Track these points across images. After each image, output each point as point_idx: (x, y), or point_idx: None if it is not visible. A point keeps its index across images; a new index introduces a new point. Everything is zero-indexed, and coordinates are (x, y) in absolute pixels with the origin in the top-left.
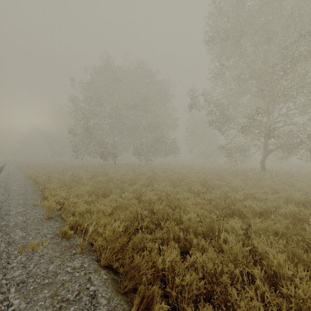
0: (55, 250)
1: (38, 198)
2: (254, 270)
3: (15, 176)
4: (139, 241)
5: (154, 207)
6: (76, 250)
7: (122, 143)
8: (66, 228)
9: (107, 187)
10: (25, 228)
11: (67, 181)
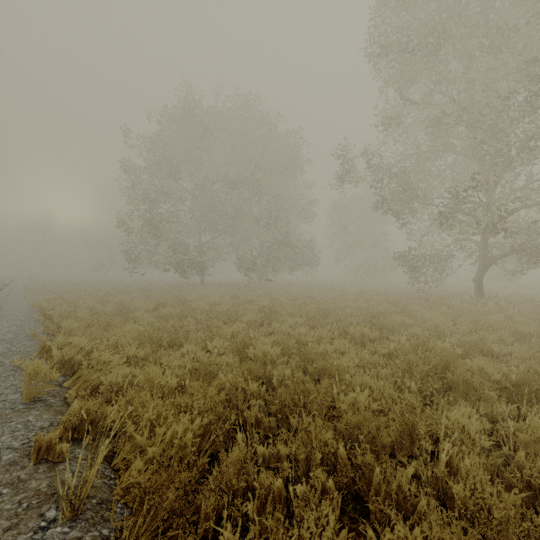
0: None
1: (34, 350)
2: None
3: (14, 306)
4: (237, 468)
5: (274, 372)
6: (59, 510)
7: (216, 247)
8: (53, 435)
9: (181, 327)
10: None
11: (102, 316)
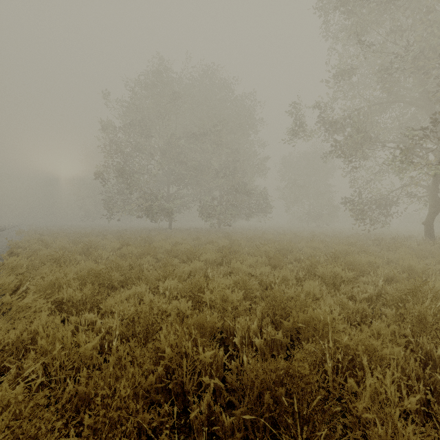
0: None
1: None
2: None
3: None
4: None
5: (235, 325)
6: None
7: (182, 197)
8: None
9: (139, 265)
10: None
11: (56, 254)
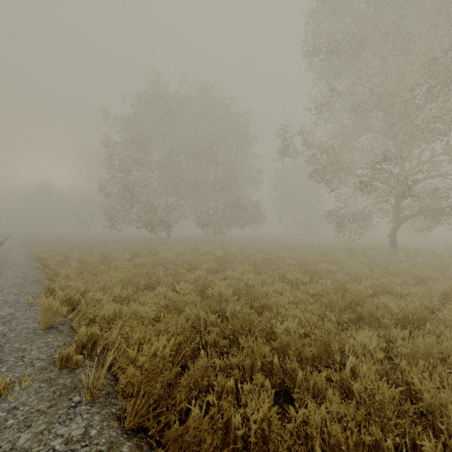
0: (41, 395)
1: (40, 291)
2: (424, 442)
3: (16, 256)
4: (201, 372)
5: (227, 307)
6: (81, 397)
7: (179, 207)
8: (70, 349)
9: (154, 273)
10: (0, 348)
11: (90, 265)
